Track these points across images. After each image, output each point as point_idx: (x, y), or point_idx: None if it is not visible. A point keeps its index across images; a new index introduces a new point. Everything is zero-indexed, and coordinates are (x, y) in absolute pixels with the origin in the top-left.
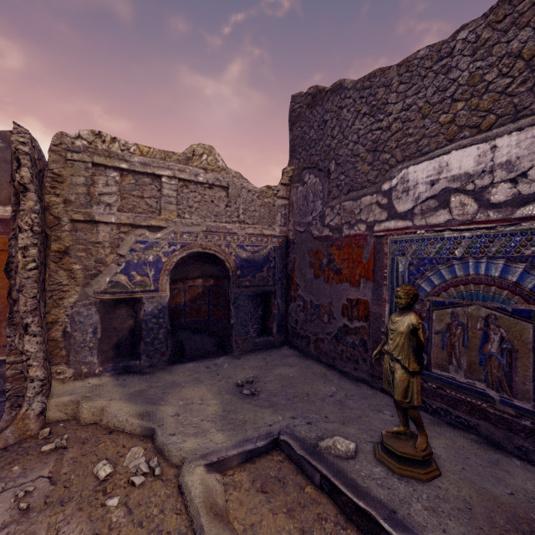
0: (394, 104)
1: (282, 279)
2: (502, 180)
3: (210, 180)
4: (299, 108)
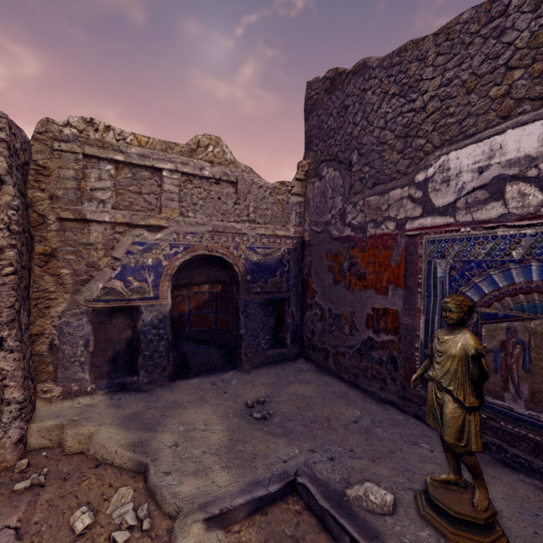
0: (430, 80)
1: (296, 285)
2: None
3: (216, 175)
4: (316, 94)
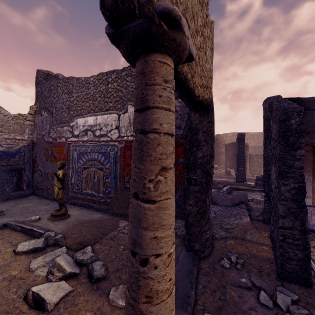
0: (74, 93)
1: (29, 161)
2: (98, 129)
3: None
4: (40, 78)
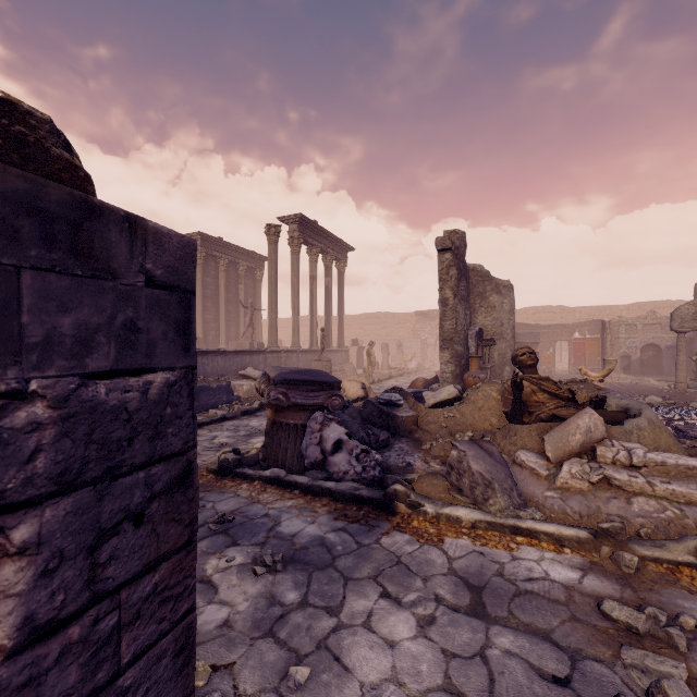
0: None
1: (687, 352)
2: None
3: (654, 323)
4: (696, 291)
